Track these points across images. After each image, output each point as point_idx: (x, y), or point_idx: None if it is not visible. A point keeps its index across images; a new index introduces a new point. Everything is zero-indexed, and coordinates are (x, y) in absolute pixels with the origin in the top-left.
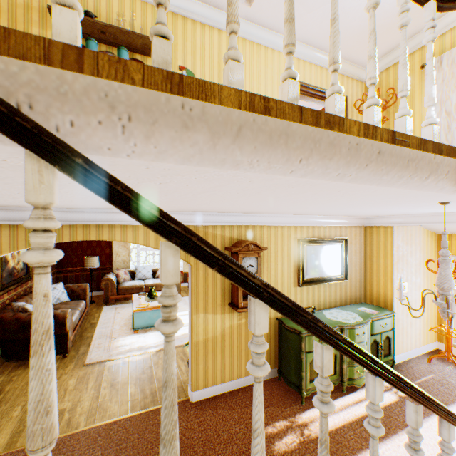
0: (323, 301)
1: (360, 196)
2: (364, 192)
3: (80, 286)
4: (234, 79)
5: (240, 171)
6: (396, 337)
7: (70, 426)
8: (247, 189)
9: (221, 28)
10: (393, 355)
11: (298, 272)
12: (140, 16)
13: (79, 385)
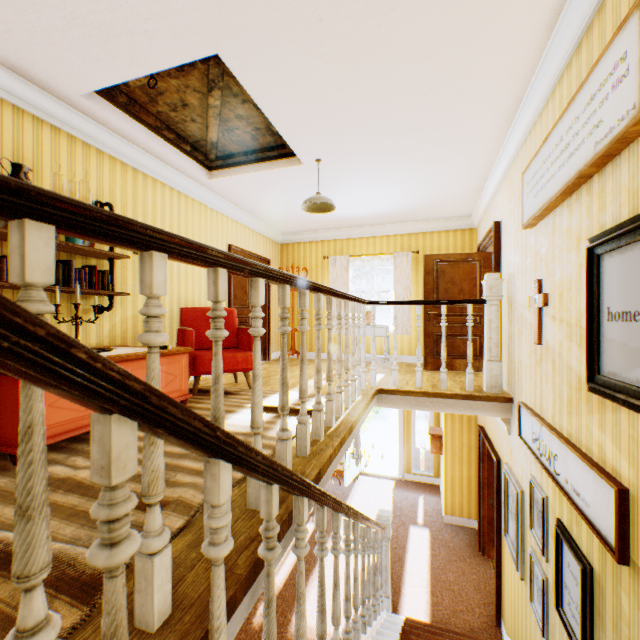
0: None
1: None
2: None
3: None
4: (333, 410)
5: None
6: None
7: None
8: None
9: (174, 187)
10: None
11: None
12: (81, 162)
13: None
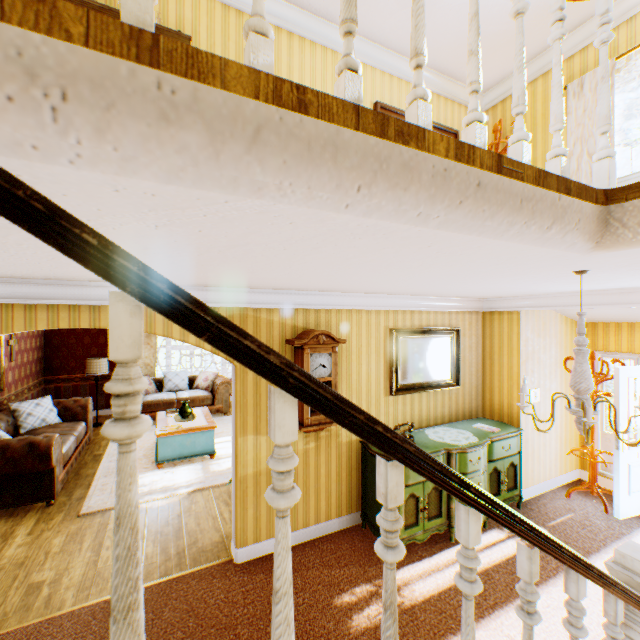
0: (426, 416)
1: (463, 257)
2: (466, 250)
3: (77, 401)
4: (258, 62)
5: (266, 201)
6: (524, 464)
7: (49, 606)
8: (295, 242)
9: (279, 25)
10: (520, 488)
11: (390, 375)
12: None
13: (69, 546)
